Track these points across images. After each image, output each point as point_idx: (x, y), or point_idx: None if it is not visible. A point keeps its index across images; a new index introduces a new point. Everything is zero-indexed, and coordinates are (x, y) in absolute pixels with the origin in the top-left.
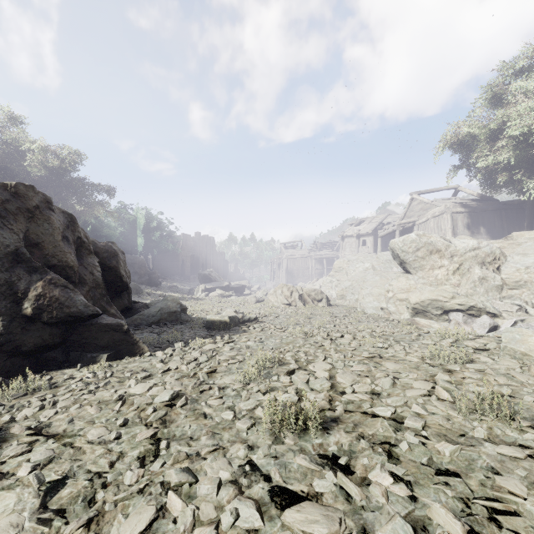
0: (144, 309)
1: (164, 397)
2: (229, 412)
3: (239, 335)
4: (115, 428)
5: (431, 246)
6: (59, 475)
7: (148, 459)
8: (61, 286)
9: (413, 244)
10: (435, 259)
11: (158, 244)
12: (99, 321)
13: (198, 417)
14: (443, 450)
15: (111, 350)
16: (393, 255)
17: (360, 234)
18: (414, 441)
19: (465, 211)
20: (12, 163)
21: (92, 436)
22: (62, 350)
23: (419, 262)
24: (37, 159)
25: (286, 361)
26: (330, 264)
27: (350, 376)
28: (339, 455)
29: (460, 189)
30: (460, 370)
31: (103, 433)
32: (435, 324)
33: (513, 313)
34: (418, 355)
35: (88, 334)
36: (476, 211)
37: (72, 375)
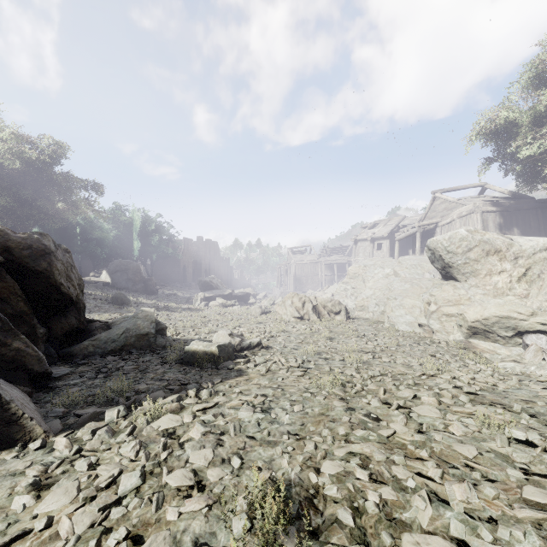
0: (102, 331)
1: None
2: None
3: (228, 384)
4: None
5: (488, 245)
6: None
7: None
8: None
9: (463, 242)
10: (493, 261)
11: (157, 248)
12: None
13: None
14: None
15: None
16: (432, 258)
17: (374, 237)
18: None
19: (496, 210)
20: None
21: None
22: None
23: (471, 266)
24: (10, 149)
25: (328, 510)
26: (341, 271)
27: None
28: None
29: (488, 187)
30: None
31: None
32: (501, 349)
33: None
34: None
35: None
36: (509, 210)
37: None
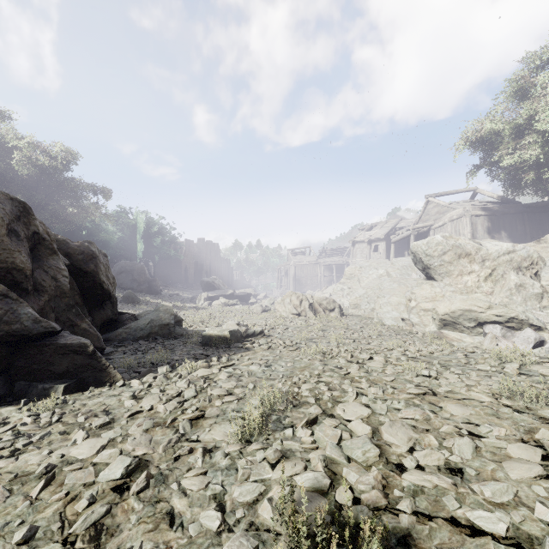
0: (131, 322)
1: (115, 472)
2: (212, 514)
3: (240, 354)
4: (9, 548)
5: (460, 249)
6: None
7: None
8: None
9: (439, 246)
10: (464, 263)
11: (160, 249)
12: (55, 341)
13: (160, 522)
14: None
15: (71, 379)
16: (414, 260)
17: (371, 239)
18: None
19: (485, 214)
20: None
21: None
22: (4, 380)
23: (445, 267)
24: (26, 157)
25: (303, 399)
26: (340, 272)
27: (402, 431)
28: None
29: (479, 192)
30: None
31: None
32: (466, 337)
33: None
34: (485, 391)
35: (40, 357)
36: (496, 214)
37: (5, 419)
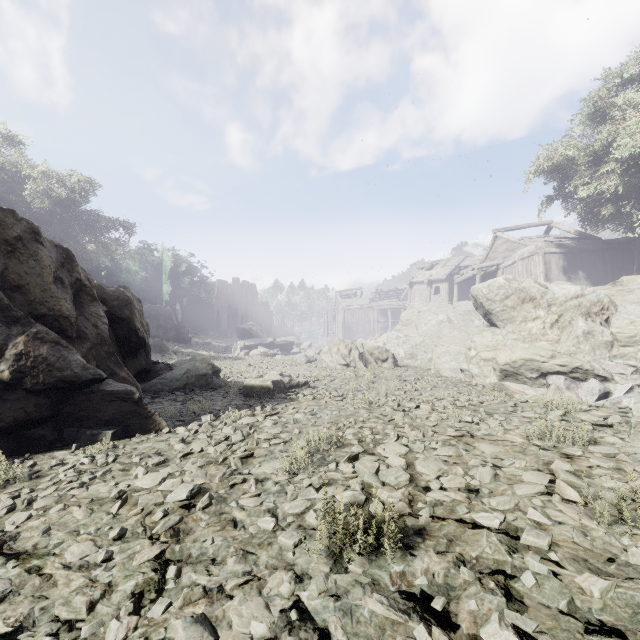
0: (166, 372)
1: (180, 494)
2: (268, 519)
3: (284, 404)
4: (107, 542)
5: (524, 293)
6: (11, 624)
7: (147, 596)
8: (50, 342)
9: (501, 290)
10: (528, 309)
11: (189, 292)
12: (102, 388)
13: (226, 526)
14: (589, 589)
15: (118, 426)
16: (475, 305)
17: (432, 279)
18: (540, 570)
19: (560, 252)
20: (8, 192)
21: (71, 557)
22: (54, 426)
23: (508, 313)
24: (40, 188)
25: (346, 441)
26: (396, 317)
27: (434, 464)
28: (430, 593)
29: (554, 226)
30: (583, 456)
31: (87, 551)
32: (529, 389)
33: (627, 376)
34: (521, 434)
35: (87, 404)
36: (573, 252)
37: (62, 460)
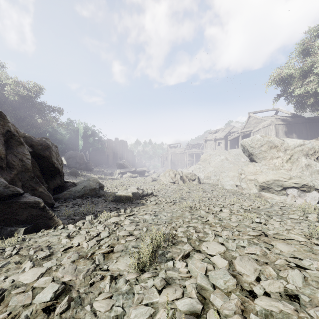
0: (72, 187)
1: (46, 295)
2: None
3: (138, 208)
4: None
5: (271, 143)
6: None
7: None
8: None
9: (258, 142)
10: (273, 152)
11: (92, 144)
12: (19, 200)
13: None
14: None
15: (29, 224)
16: (243, 150)
17: (216, 138)
18: None
19: (283, 123)
20: None
21: None
22: None
23: (262, 154)
24: (12, 90)
25: (179, 239)
26: (198, 157)
27: (249, 264)
28: None
29: (280, 110)
30: None
31: None
32: (276, 196)
33: None
34: (300, 233)
35: (9, 210)
36: (290, 123)
37: None
